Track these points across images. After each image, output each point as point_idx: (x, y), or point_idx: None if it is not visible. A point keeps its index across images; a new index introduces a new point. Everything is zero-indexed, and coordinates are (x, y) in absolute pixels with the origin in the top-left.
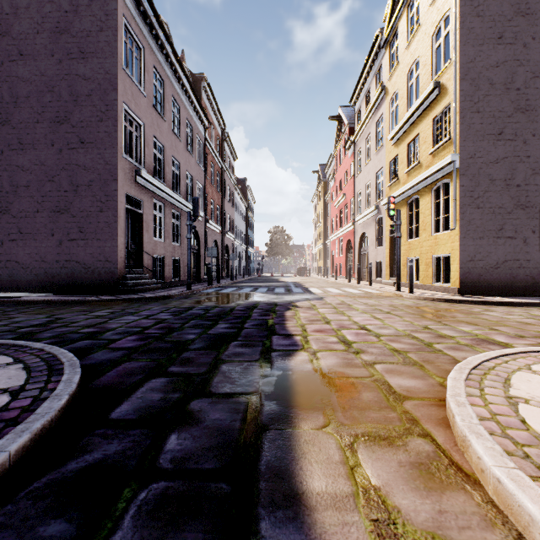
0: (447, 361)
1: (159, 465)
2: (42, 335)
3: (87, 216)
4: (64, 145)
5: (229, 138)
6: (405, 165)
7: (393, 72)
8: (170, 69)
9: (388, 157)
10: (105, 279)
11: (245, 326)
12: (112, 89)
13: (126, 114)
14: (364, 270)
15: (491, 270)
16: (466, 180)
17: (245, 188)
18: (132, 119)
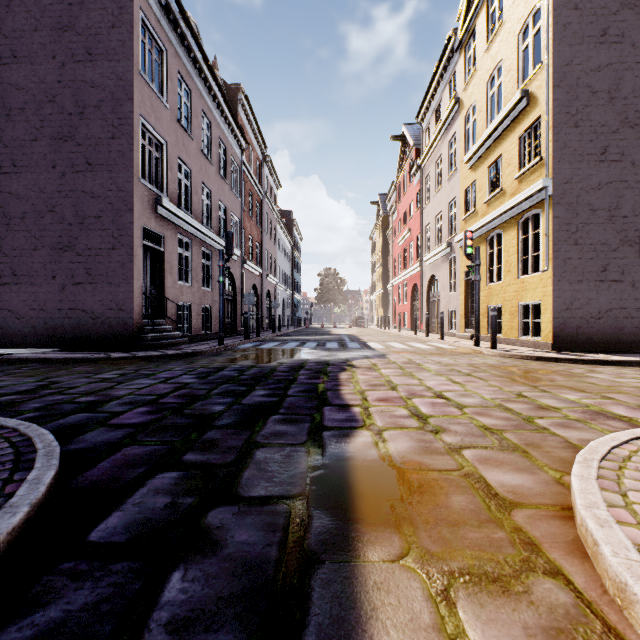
0: (558, 445)
1: (147, 633)
2: (26, 406)
3: (96, 254)
4: (68, 167)
5: (270, 162)
6: (484, 193)
7: (469, 80)
8: (199, 77)
9: (463, 183)
10: (117, 332)
11: (289, 394)
12: (127, 99)
13: (145, 130)
14: (433, 320)
15: (592, 321)
16: (561, 211)
17: (290, 222)
18: (152, 136)
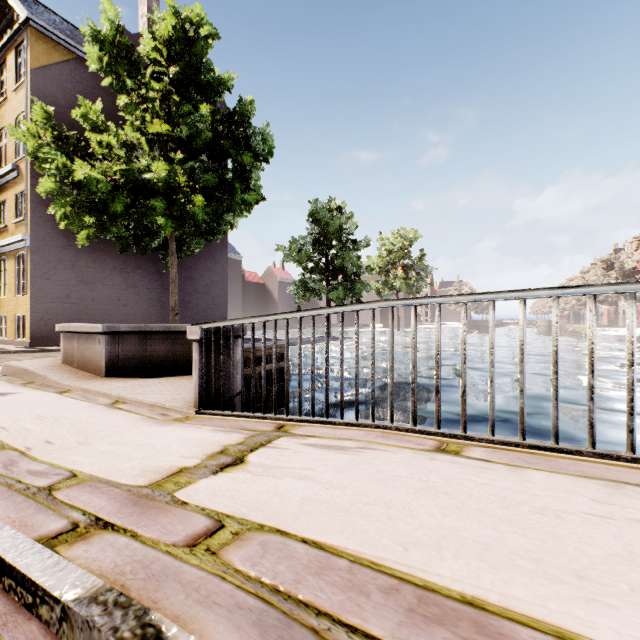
0: None
1: None
2: None
3: None
4: None
5: None
6: None
7: None
8: None
9: None
10: None
11: None
12: None
13: None
14: None
15: None
16: (37, 257)
17: None
18: None
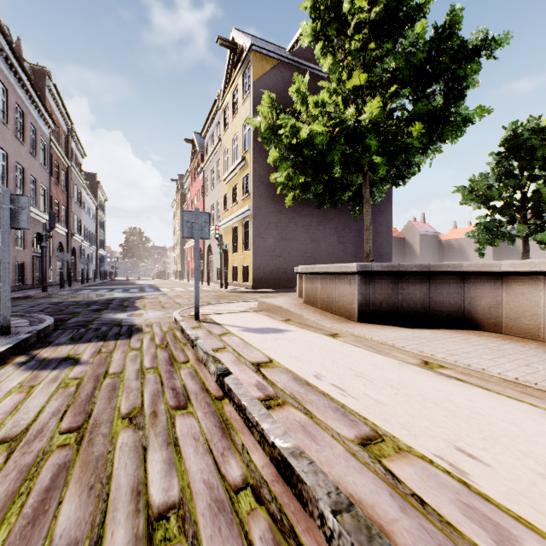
0: None
1: (95, 324)
2: None
3: None
4: None
5: (77, 136)
6: (231, 202)
7: (226, 132)
8: (14, 76)
9: (223, 191)
10: None
11: (111, 306)
12: None
13: None
14: (211, 274)
15: (269, 274)
16: (256, 222)
17: (94, 185)
18: None
